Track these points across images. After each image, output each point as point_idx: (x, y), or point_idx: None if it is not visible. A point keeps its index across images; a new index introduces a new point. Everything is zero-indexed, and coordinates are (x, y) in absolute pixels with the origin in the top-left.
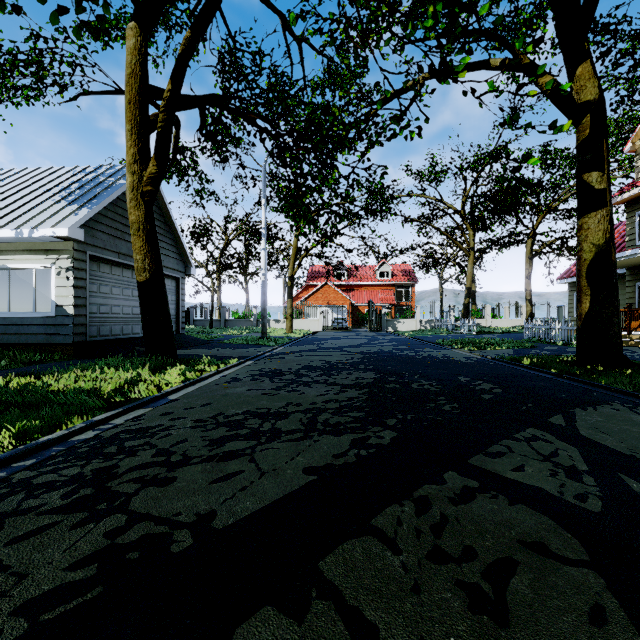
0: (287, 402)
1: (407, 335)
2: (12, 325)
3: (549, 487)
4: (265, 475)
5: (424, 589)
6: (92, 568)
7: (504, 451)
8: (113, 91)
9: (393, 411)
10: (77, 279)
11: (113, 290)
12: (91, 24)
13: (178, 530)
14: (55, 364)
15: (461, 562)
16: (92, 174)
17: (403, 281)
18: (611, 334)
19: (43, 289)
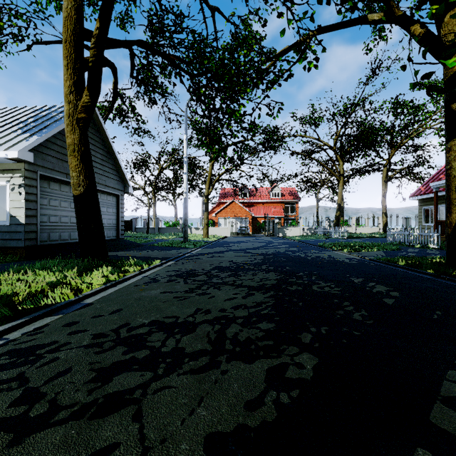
0: (196, 308)
1: (294, 239)
2: None
3: None
4: None
5: None
6: None
7: None
8: (60, 41)
9: (304, 321)
10: (28, 194)
11: (62, 204)
12: None
13: None
14: (3, 265)
15: None
16: (47, 111)
17: (290, 199)
18: None
19: (0, 202)
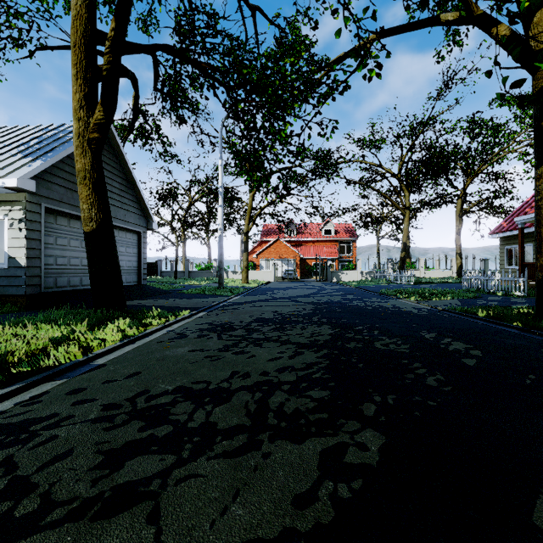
0: (232, 371)
1: (351, 285)
2: None
3: None
4: None
5: None
6: None
7: None
8: (69, 46)
9: (366, 388)
10: (30, 231)
11: (71, 242)
12: None
13: None
14: None
15: None
16: (53, 131)
17: (345, 237)
18: None
19: None
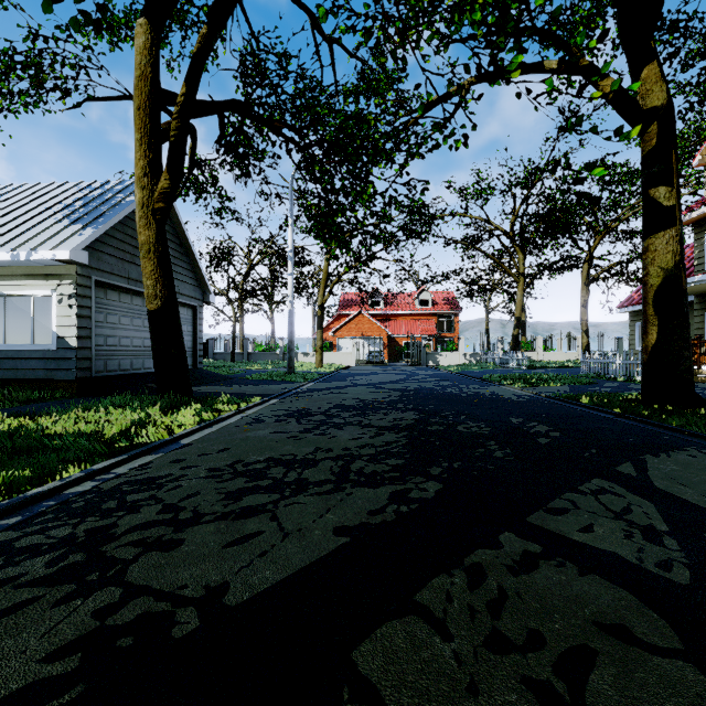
0: (316, 447)
1: (450, 370)
2: (8, 359)
3: (625, 552)
4: (289, 537)
5: (483, 689)
6: (74, 659)
7: (568, 507)
8: (121, 97)
9: (437, 458)
10: (81, 307)
11: (122, 320)
12: (91, 14)
13: (182, 608)
14: (55, 403)
15: (526, 651)
16: (98, 190)
17: (445, 310)
18: (681, 369)
19: (43, 319)
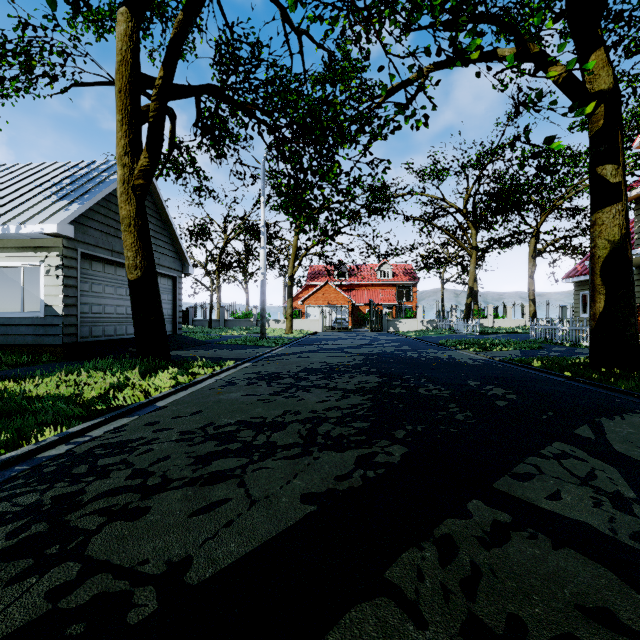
0: (285, 410)
1: (409, 335)
2: None
3: (596, 522)
4: (255, 504)
5: None
6: None
7: (533, 472)
8: (105, 82)
9: (401, 421)
10: (67, 277)
11: (106, 289)
12: None
13: (141, 587)
14: (42, 367)
15: None
16: (85, 169)
17: (404, 281)
18: (628, 335)
19: (32, 288)
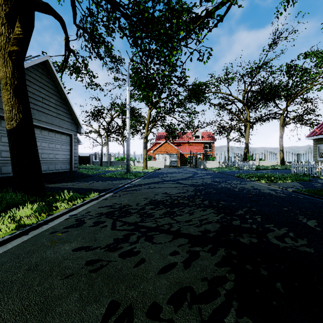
0: (110, 302)
1: (213, 170)
2: None
3: None
4: None
5: None
6: None
7: None
8: None
9: None
10: None
11: None
12: None
13: None
14: None
15: None
16: None
17: (208, 140)
18: None
19: None
